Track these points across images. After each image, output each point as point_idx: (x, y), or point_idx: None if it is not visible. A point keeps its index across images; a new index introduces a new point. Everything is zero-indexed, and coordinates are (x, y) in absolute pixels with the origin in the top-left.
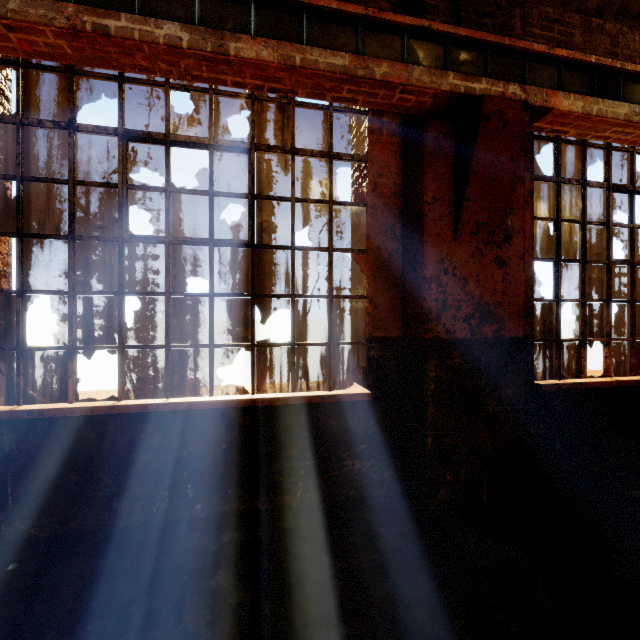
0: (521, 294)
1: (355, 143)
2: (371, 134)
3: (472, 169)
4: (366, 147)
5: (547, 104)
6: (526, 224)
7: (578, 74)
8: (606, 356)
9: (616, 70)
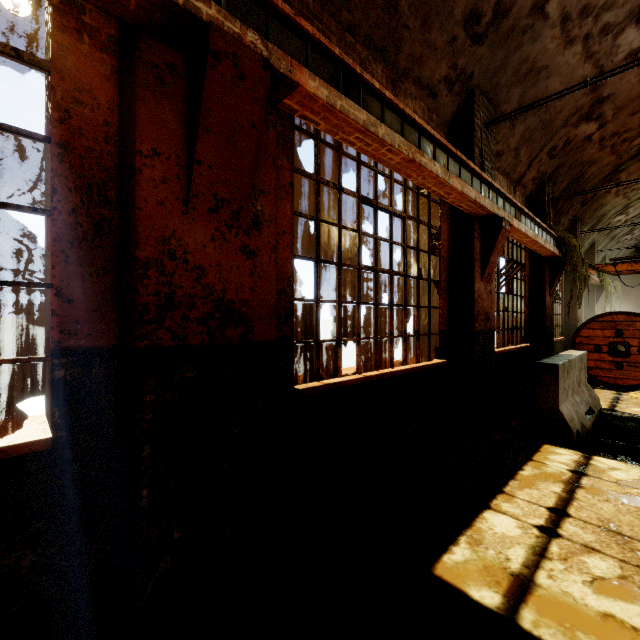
0: (273, 291)
1: (46, 47)
2: (59, 31)
3: (202, 121)
4: (50, 49)
5: (292, 76)
6: (287, 217)
7: (325, 62)
8: (358, 354)
9: (357, 75)
